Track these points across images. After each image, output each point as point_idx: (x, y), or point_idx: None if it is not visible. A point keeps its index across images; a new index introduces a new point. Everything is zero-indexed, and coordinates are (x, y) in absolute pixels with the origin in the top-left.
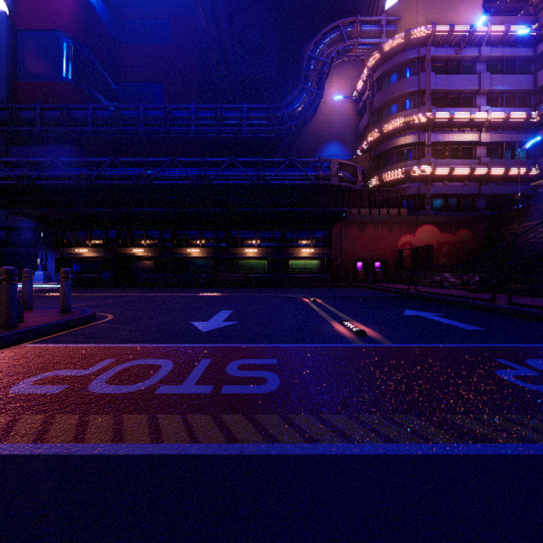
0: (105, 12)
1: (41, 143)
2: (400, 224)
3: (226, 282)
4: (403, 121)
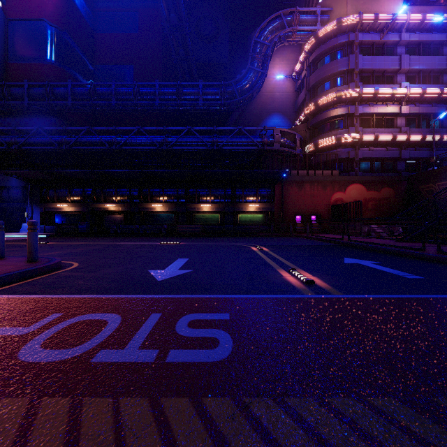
0: (83, 5)
1: (29, 115)
2: (333, 183)
3: (185, 233)
4: (335, 96)
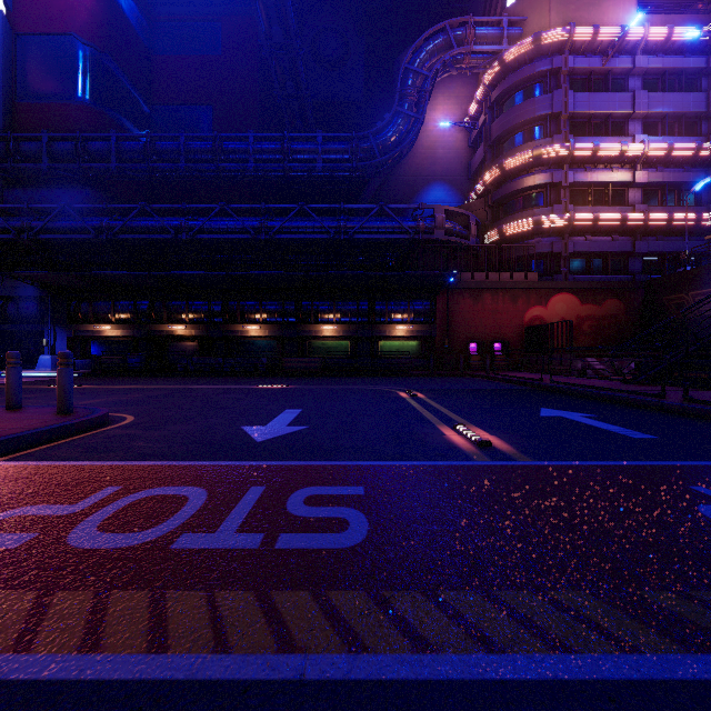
0: (135, 11)
1: (49, 185)
2: (528, 292)
3: (295, 370)
4: (531, 155)
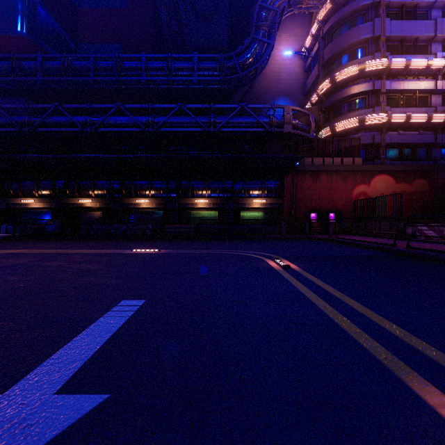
0: None
1: None
2: (355, 174)
3: (174, 234)
4: (357, 69)
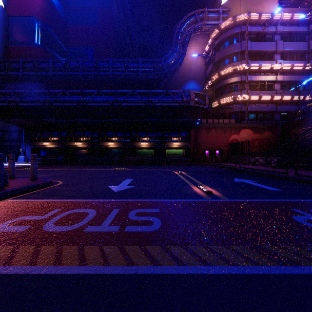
0: (60, 6)
1: (23, 82)
2: (230, 128)
3: (130, 162)
4: (232, 69)
